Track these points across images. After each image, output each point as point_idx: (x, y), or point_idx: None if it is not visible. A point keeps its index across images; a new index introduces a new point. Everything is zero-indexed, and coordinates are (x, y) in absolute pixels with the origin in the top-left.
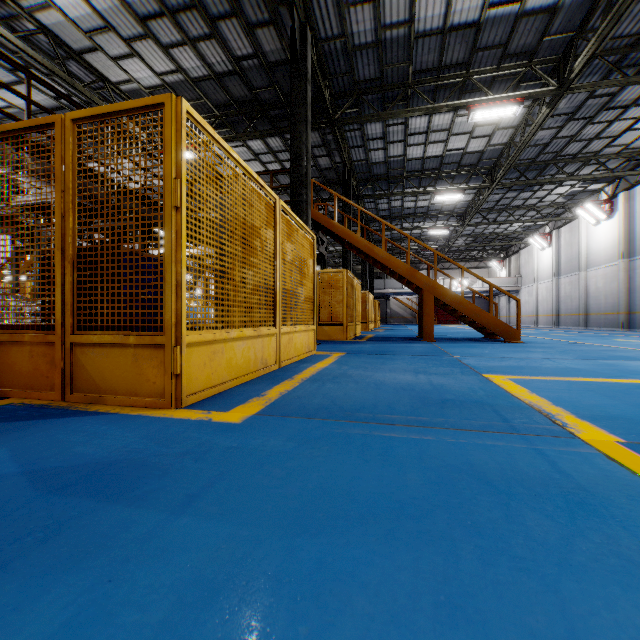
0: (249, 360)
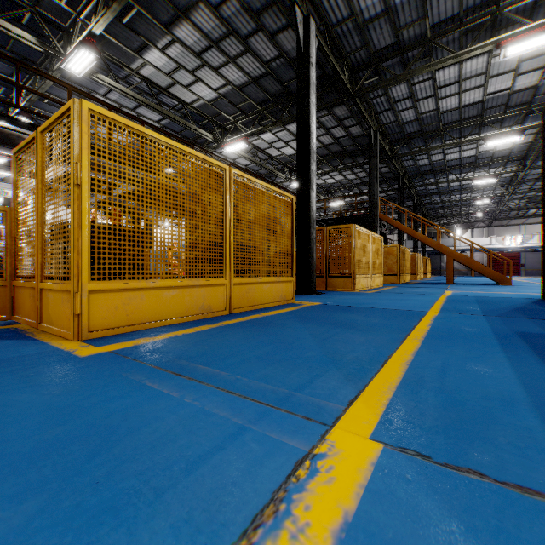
0: (364, 284)
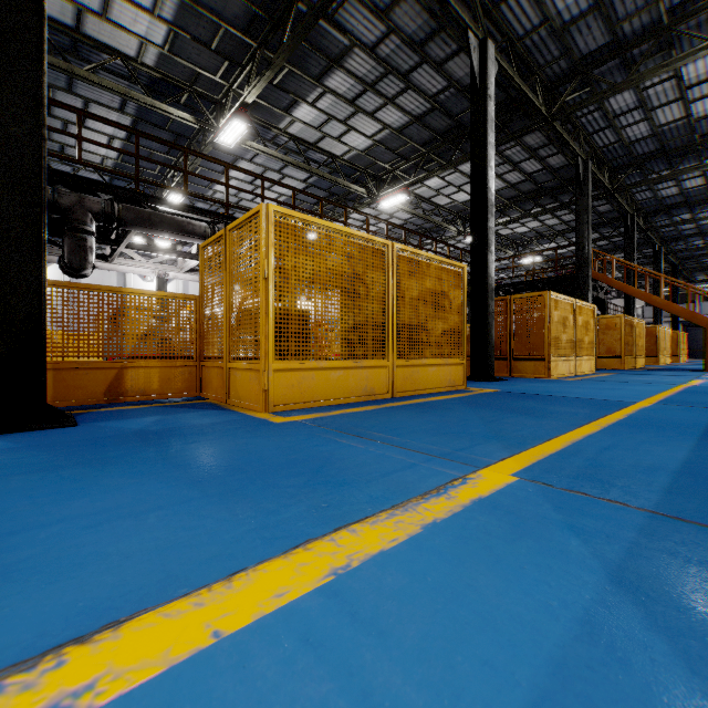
0: (565, 369)
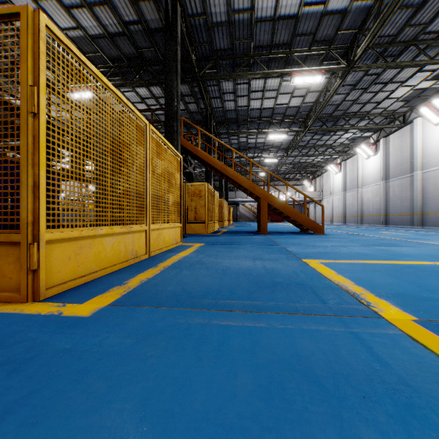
0: (119, 252)
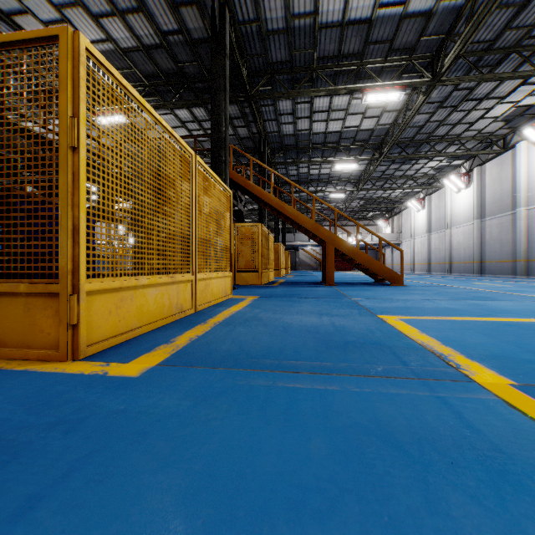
0: (163, 306)
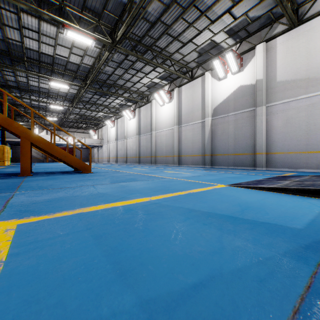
0: None
